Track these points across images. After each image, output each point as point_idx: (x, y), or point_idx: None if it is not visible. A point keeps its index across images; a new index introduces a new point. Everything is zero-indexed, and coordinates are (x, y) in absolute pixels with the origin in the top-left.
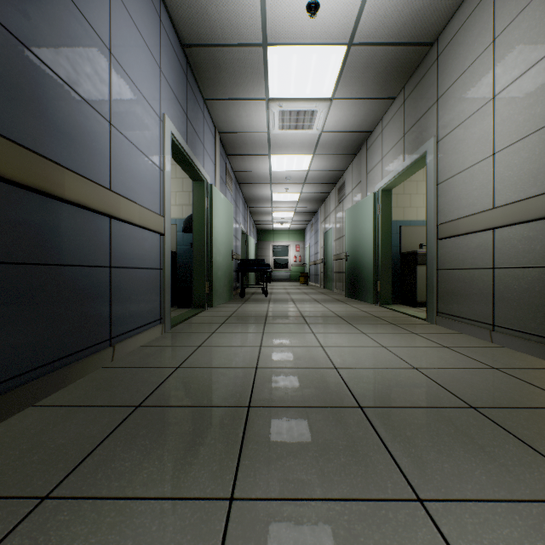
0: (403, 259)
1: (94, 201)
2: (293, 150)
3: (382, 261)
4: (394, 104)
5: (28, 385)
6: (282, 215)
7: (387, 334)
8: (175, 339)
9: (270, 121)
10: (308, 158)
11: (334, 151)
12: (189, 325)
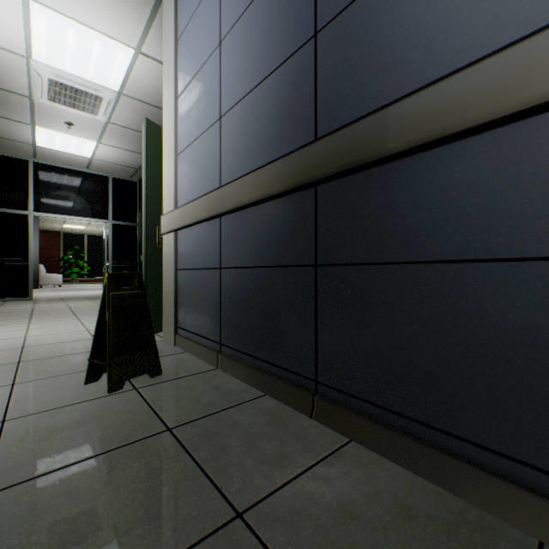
0: None
1: (475, 107)
2: None
3: None
4: None
5: (348, 410)
6: None
7: None
8: None
9: None
10: None
11: None
12: None
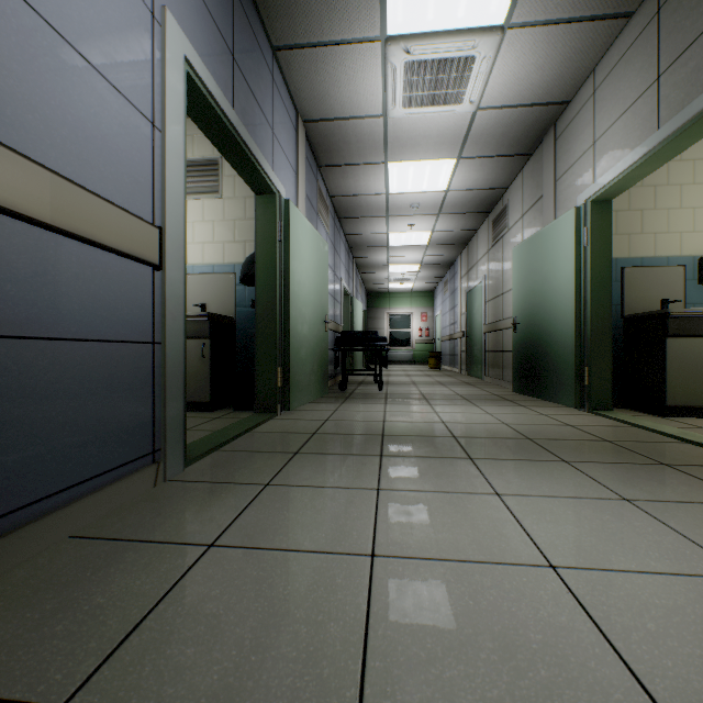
0: (629, 327)
1: None
2: (425, 151)
3: (594, 331)
4: (629, 27)
5: None
6: (402, 268)
7: (693, 507)
8: (171, 507)
9: (388, 89)
10: (449, 167)
11: (494, 149)
12: (228, 457)
